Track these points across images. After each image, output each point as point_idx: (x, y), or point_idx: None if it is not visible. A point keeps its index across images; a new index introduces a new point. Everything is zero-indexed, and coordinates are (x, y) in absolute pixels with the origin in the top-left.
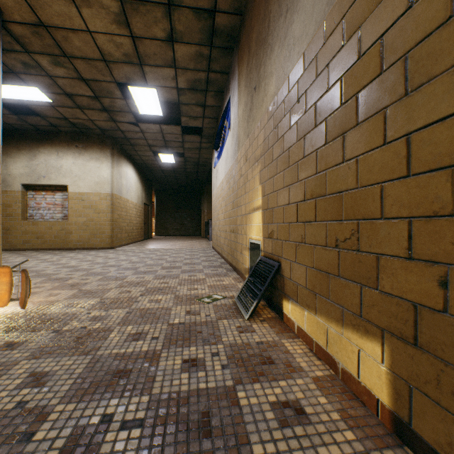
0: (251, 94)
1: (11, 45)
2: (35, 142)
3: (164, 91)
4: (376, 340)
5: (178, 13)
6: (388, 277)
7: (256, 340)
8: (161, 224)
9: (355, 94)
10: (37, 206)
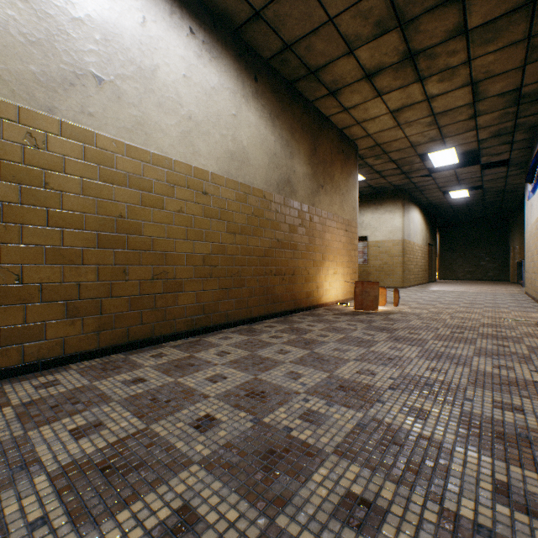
0: None
1: None
2: None
3: (462, 147)
4: None
5: (481, 103)
6: None
7: None
8: (445, 266)
9: None
10: None
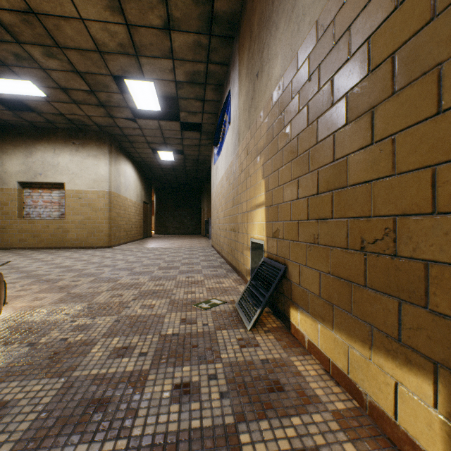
0: (253, 82)
1: (1, 35)
2: (31, 139)
3: (162, 85)
4: (424, 375)
5: None
6: (445, 293)
7: (260, 357)
8: (161, 222)
9: (389, 55)
10: (34, 204)
